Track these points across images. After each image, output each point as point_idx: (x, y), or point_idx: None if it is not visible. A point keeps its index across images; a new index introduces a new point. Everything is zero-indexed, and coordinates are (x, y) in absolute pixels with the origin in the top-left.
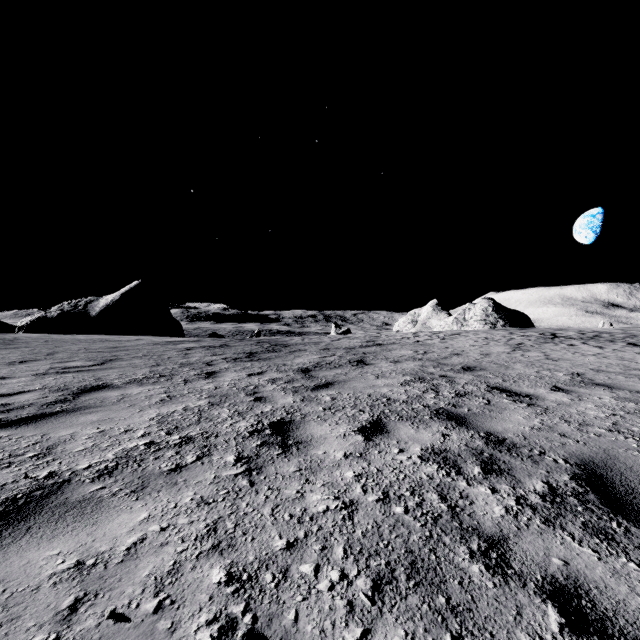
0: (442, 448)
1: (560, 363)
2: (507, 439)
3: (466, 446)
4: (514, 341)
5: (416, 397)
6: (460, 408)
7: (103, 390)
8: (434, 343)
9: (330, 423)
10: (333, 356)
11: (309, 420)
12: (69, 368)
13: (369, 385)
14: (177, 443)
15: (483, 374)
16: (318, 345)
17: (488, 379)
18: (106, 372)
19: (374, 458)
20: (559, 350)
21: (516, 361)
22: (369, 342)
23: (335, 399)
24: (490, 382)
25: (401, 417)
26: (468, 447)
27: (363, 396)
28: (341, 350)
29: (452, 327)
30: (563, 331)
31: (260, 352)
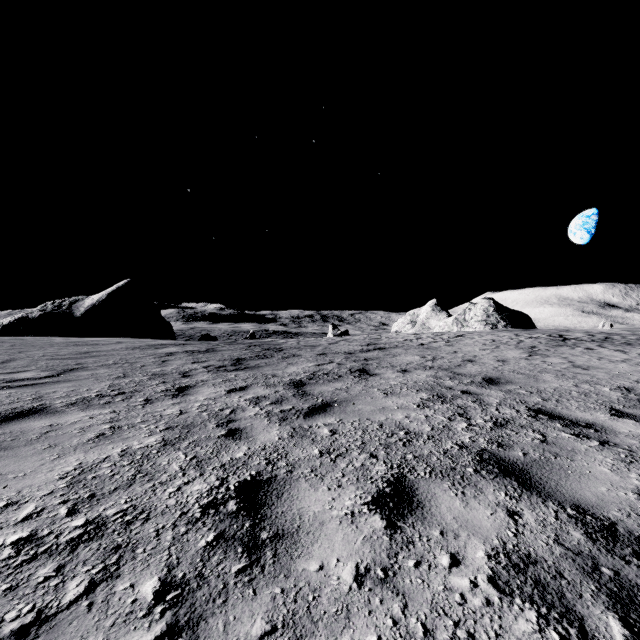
0: (522, 551)
1: (594, 373)
2: (617, 524)
3: (560, 545)
4: (525, 344)
5: (443, 428)
6: (511, 450)
7: (31, 417)
8: (440, 346)
9: (329, 484)
10: (331, 363)
11: (298, 477)
12: (14, 381)
13: (378, 407)
14: (72, 539)
15: (513, 389)
16: (314, 349)
17: (523, 397)
18: (55, 387)
19: (411, 585)
20: (580, 355)
21: (542, 370)
22: (370, 345)
23: (335, 433)
24: (528, 402)
25: (433, 470)
26: (565, 548)
27: (372, 427)
28: (340, 355)
29: (452, 328)
30: (570, 332)
31: (249, 358)
